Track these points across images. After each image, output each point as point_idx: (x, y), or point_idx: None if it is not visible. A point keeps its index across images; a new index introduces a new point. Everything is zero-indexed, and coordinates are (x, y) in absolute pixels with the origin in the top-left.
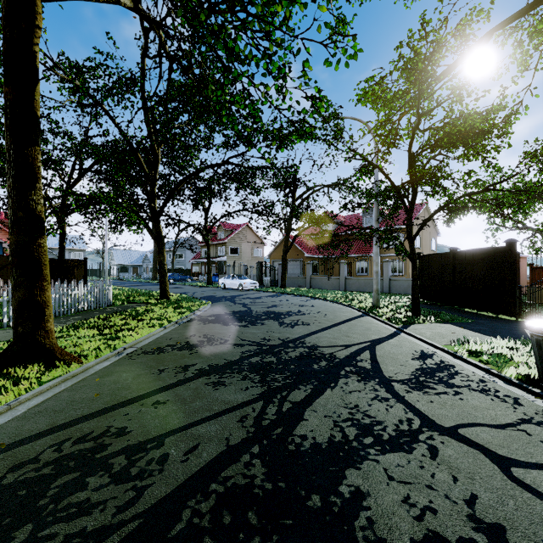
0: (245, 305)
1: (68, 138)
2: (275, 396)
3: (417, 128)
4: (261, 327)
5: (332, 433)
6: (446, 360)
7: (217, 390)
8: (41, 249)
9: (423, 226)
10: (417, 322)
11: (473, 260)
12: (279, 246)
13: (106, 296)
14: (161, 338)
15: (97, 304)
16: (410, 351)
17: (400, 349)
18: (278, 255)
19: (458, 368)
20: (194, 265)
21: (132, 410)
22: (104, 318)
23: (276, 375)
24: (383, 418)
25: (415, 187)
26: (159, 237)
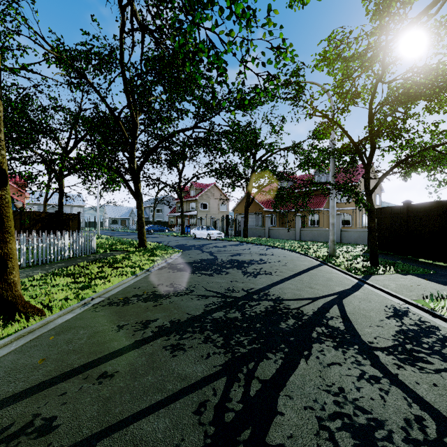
0: (212, 253)
1: (62, 110)
2: (240, 369)
3: (381, 81)
4: (226, 276)
5: (319, 444)
6: (425, 319)
7: (175, 358)
8: (2, 201)
9: (382, 179)
10: (376, 273)
11: (429, 213)
12: (242, 202)
13: (90, 245)
14: (130, 286)
15: (82, 252)
16: (381, 307)
17: (369, 304)
18: (241, 210)
19: (444, 331)
20: (171, 218)
21: (72, 386)
22: (84, 266)
23: (240, 337)
24: (382, 415)
25: (375, 141)
26: (137, 194)
